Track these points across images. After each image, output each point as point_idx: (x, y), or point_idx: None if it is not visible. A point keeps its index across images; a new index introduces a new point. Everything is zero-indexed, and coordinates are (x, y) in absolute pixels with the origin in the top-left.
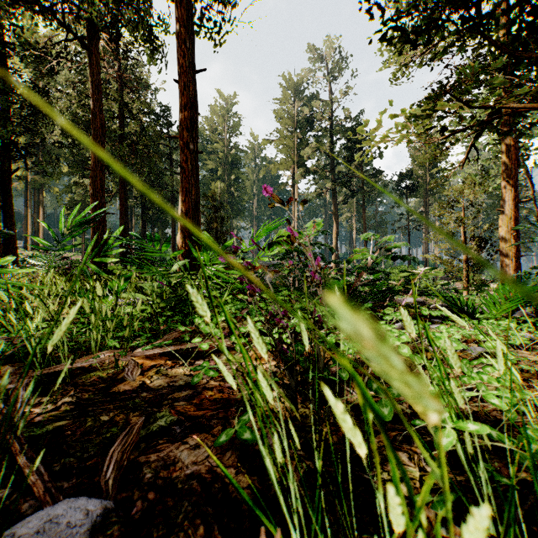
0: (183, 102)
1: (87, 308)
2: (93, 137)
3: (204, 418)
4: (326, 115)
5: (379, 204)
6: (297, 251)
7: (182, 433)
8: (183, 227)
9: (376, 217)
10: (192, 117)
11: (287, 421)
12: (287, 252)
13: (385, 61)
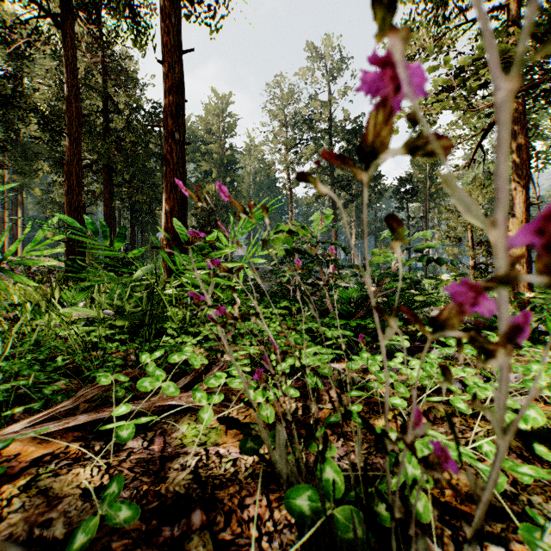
0: (167, 85)
1: None
2: (68, 127)
3: None
4: (325, 116)
5: (379, 209)
6: (299, 252)
7: None
8: (167, 227)
9: (375, 222)
10: (178, 102)
11: None
12: (286, 254)
13: None
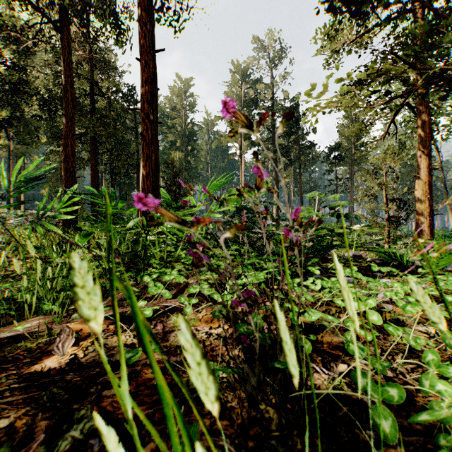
0: (144, 77)
1: (18, 268)
2: (65, 109)
3: (135, 421)
4: (268, 96)
5: (312, 172)
6: (246, 209)
7: (101, 451)
8: (144, 188)
9: (310, 182)
10: (152, 91)
11: (244, 425)
12: (237, 210)
13: (320, 48)
